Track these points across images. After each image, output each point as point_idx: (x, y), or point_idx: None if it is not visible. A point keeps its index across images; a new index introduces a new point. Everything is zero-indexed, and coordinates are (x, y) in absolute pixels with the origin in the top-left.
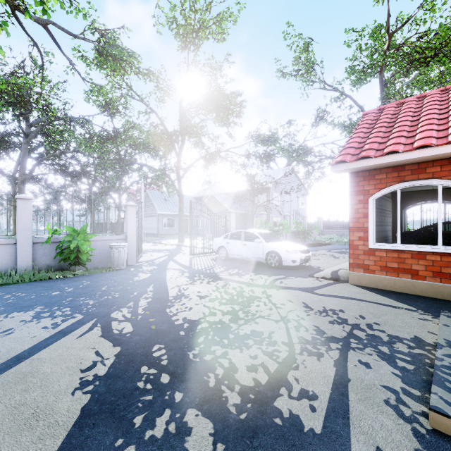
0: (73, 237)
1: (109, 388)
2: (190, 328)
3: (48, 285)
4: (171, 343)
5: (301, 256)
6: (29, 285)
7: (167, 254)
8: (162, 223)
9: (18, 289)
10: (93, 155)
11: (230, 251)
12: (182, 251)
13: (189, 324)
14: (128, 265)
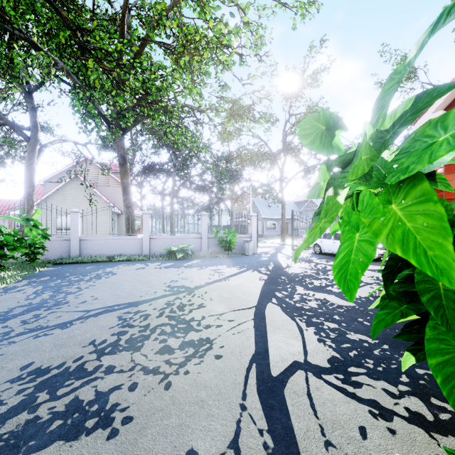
0: (228, 235)
1: (270, 281)
2: (295, 274)
3: (219, 259)
4: (287, 277)
5: (378, 251)
6: (211, 258)
7: (274, 249)
8: (266, 226)
9: (209, 259)
10: (211, 172)
11: (323, 248)
12: (285, 248)
13: (295, 274)
14: (252, 253)
